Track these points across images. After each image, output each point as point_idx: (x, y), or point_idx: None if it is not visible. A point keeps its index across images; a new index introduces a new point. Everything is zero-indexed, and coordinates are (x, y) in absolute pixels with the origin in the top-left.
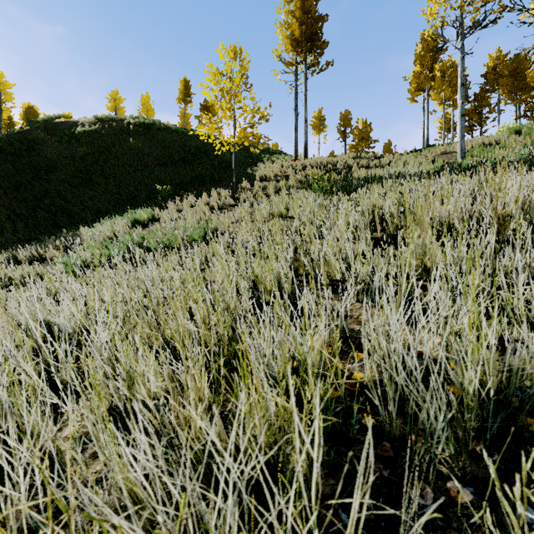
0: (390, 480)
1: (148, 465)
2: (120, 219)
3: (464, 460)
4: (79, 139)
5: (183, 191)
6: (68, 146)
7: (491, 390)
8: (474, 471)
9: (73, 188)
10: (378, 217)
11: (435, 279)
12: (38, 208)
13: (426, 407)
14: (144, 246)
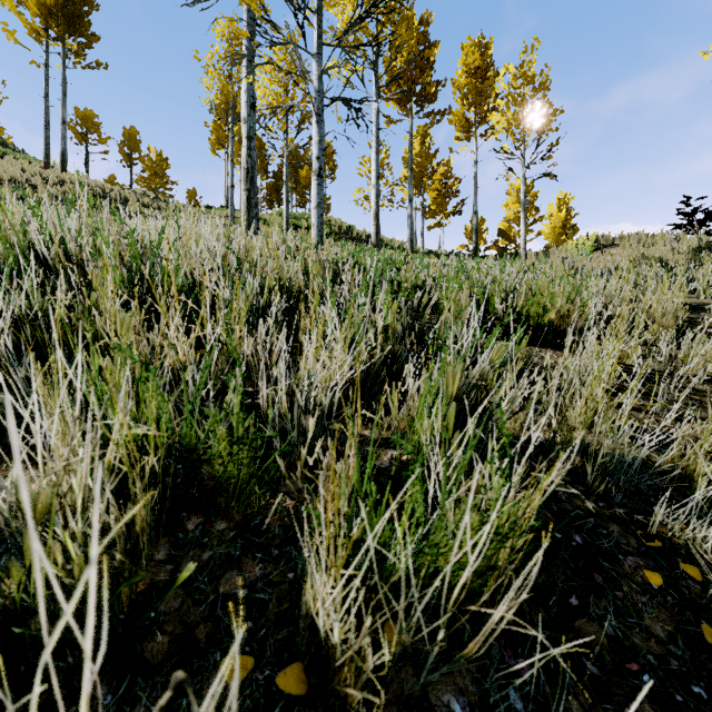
0: None
1: None
2: None
3: None
4: None
5: None
6: None
7: None
8: None
9: None
10: None
11: None
12: None
13: None
14: None
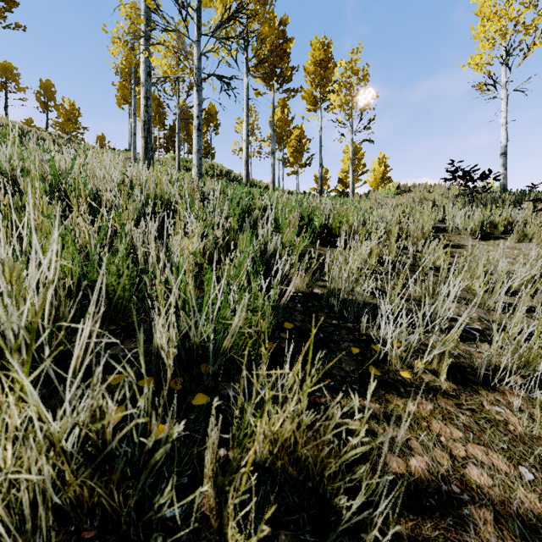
0: None
1: None
2: None
3: None
4: None
5: None
6: None
7: None
8: None
9: None
10: None
11: None
12: None
13: None
14: None
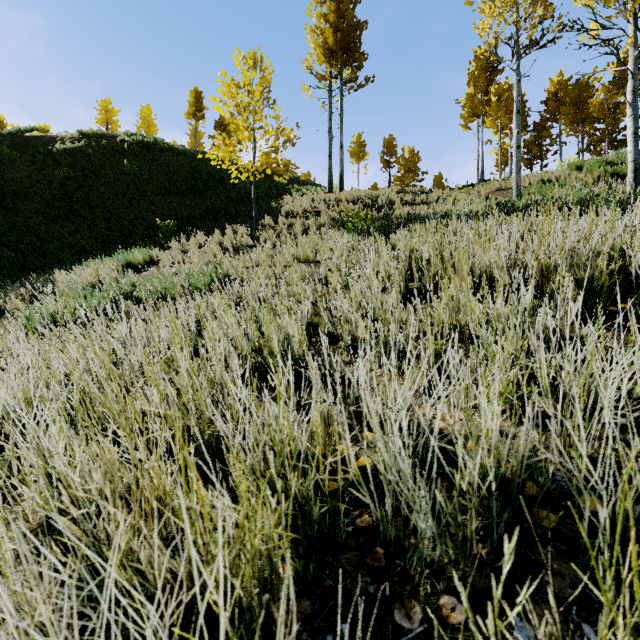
0: (375, 597)
1: (6, 616)
2: (108, 262)
3: (464, 569)
4: (58, 159)
5: (190, 227)
6: (43, 167)
7: (494, 483)
8: (474, 582)
9: (49, 221)
10: (416, 264)
11: (471, 339)
12: (1, 245)
13: (417, 507)
14: (134, 296)
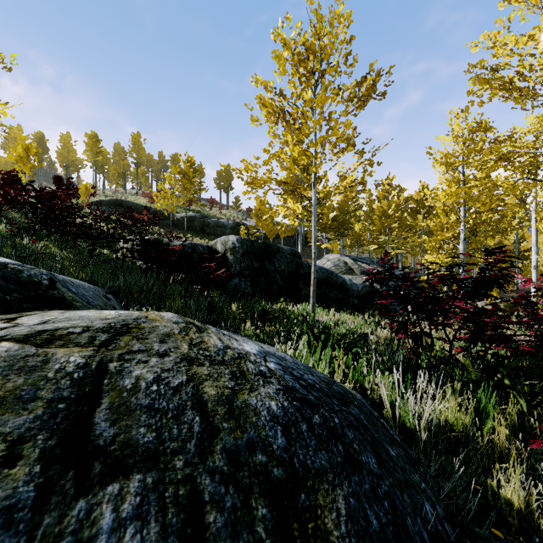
0: None
1: None
2: None
3: None
4: None
5: None
6: None
7: None
8: None
9: None
10: None
11: None
12: None
13: None
14: None
